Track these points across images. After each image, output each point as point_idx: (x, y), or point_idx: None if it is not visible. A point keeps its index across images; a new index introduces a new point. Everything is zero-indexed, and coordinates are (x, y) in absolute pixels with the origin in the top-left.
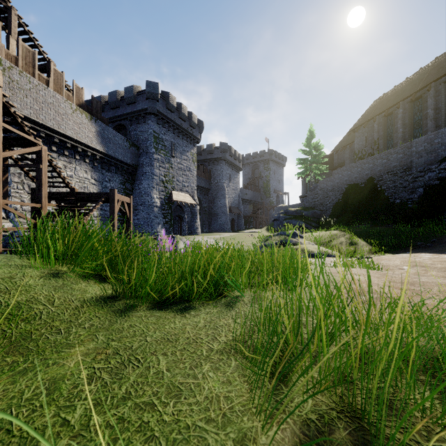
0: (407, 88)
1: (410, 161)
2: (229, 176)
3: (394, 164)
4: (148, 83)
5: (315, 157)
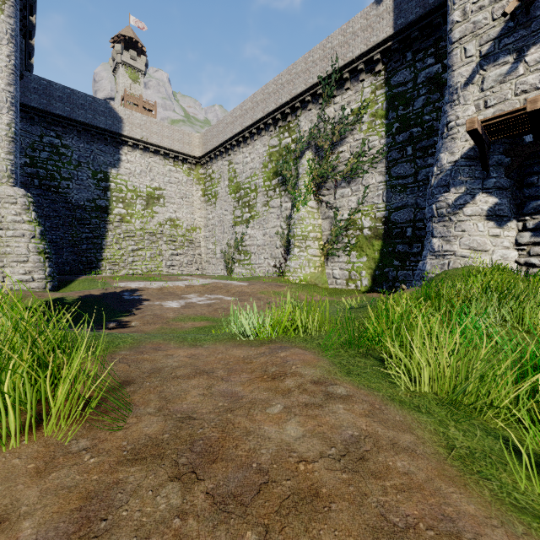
0: None
1: None
2: None
3: None
4: None
5: None
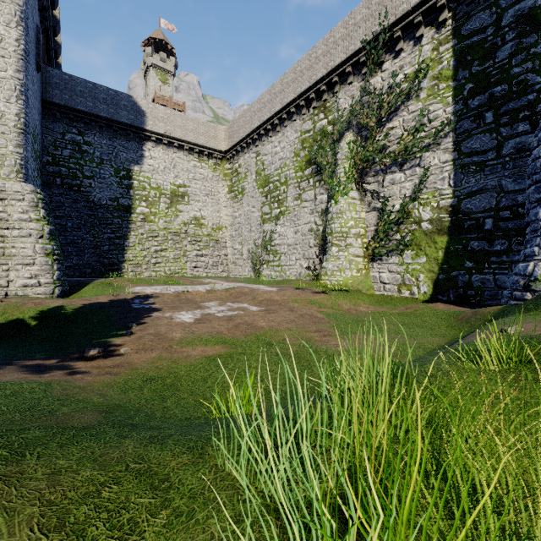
0: None
1: None
2: None
3: None
4: None
5: None
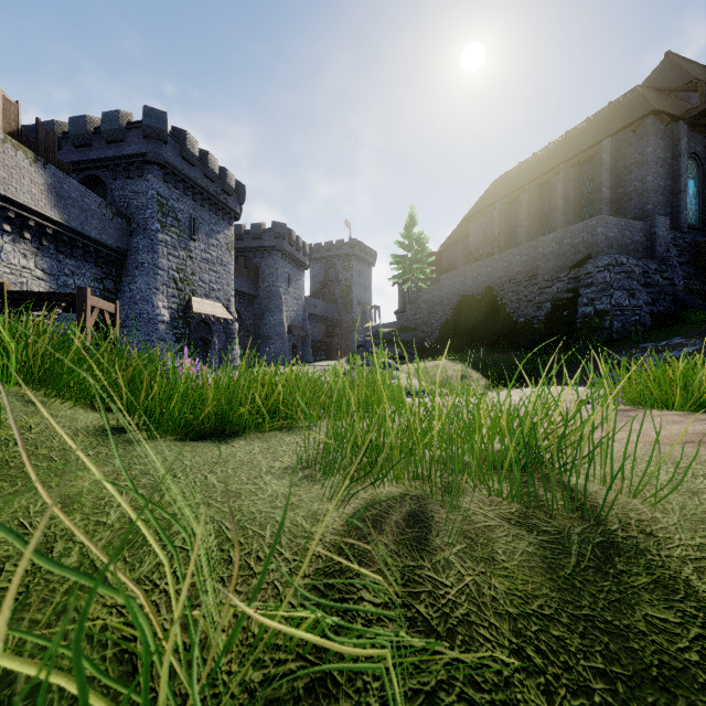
0: (534, 167)
1: (537, 266)
2: (288, 277)
3: (518, 270)
4: (147, 111)
5: (417, 255)
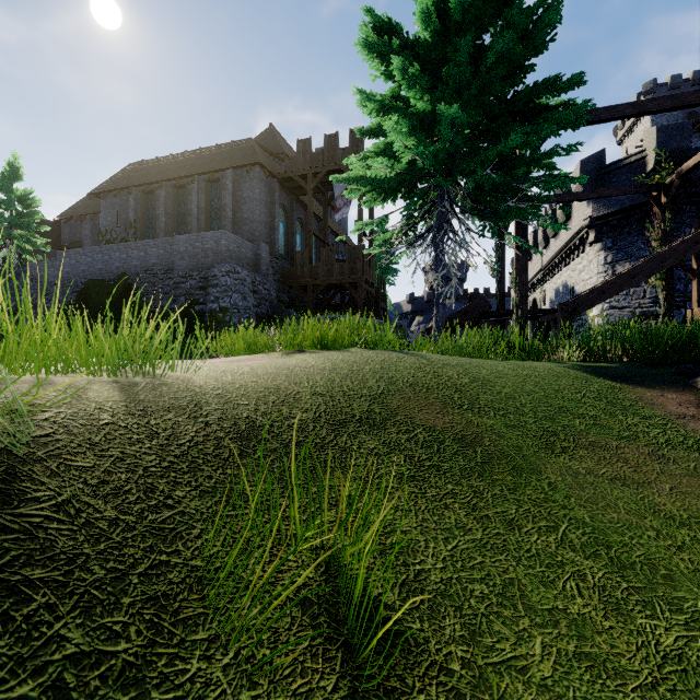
0: (171, 167)
1: (173, 261)
2: None
3: (155, 262)
4: None
5: (20, 217)
